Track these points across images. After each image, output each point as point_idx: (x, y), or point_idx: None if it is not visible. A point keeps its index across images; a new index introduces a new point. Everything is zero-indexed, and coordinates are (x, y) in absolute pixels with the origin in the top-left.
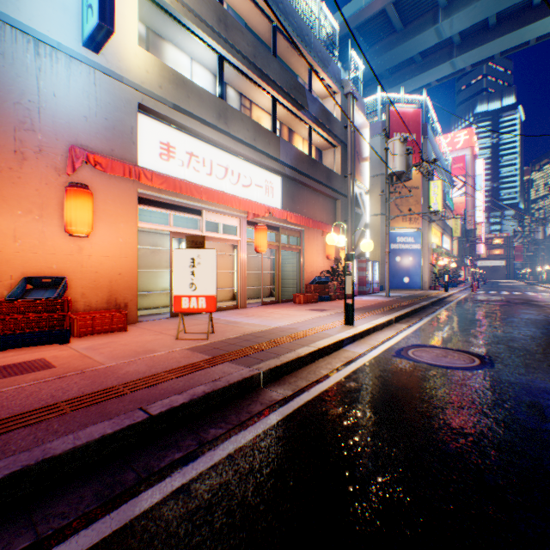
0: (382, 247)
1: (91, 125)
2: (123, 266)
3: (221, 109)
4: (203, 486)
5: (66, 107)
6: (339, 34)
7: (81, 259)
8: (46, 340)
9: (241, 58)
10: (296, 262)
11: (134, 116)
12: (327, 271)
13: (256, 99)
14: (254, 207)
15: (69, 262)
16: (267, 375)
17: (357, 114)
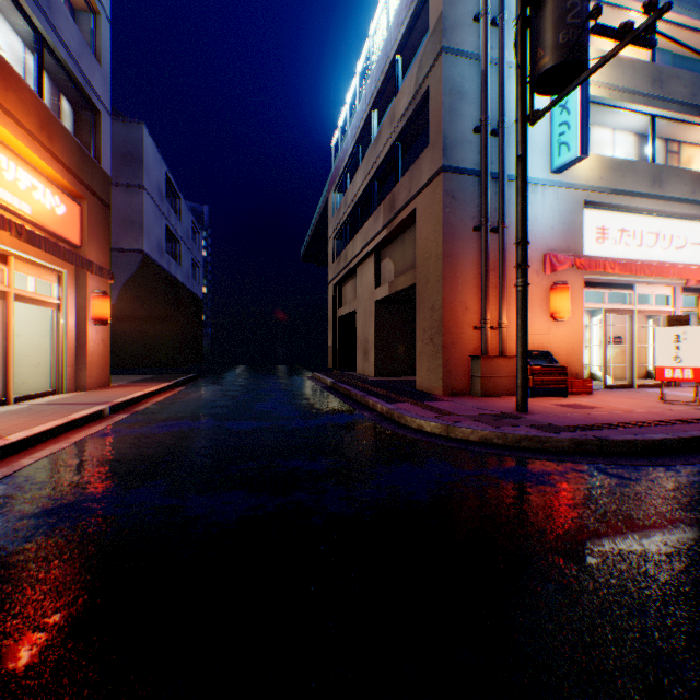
0: None
1: (553, 232)
2: (573, 342)
3: (653, 174)
4: None
5: (540, 225)
6: None
7: (548, 337)
8: (553, 394)
9: (674, 107)
10: None
11: (580, 213)
12: None
13: (684, 138)
14: None
15: (541, 340)
16: None
17: None
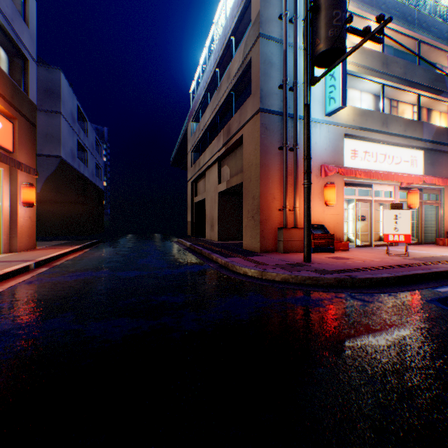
0: None
1: (326, 152)
2: (337, 219)
3: (383, 119)
4: None
5: (318, 147)
6: None
7: (323, 216)
8: (326, 251)
9: (395, 80)
10: (433, 213)
11: (342, 141)
12: None
13: (400, 99)
14: (411, 179)
15: (319, 218)
16: None
17: None
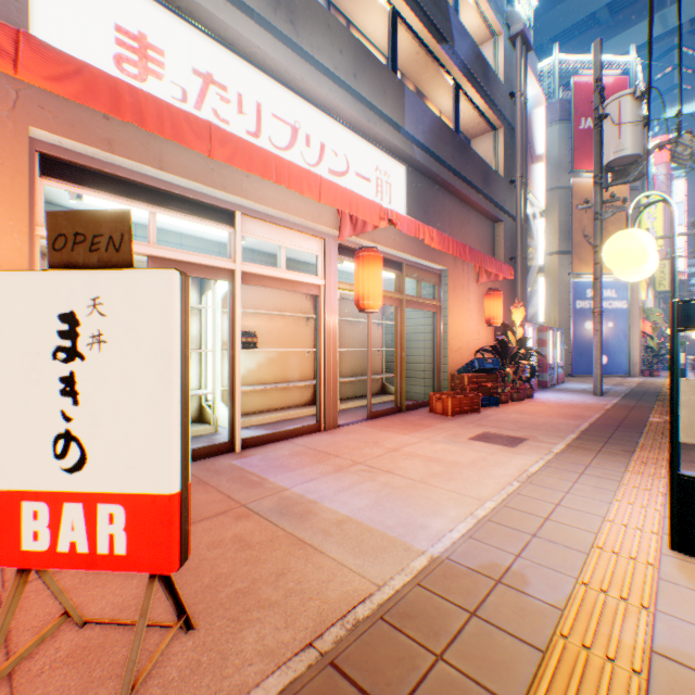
0: (561, 307)
1: None
2: None
3: None
4: None
5: None
6: None
7: None
8: None
9: None
10: (430, 331)
11: None
12: (492, 347)
13: (357, 15)
14: (355, 202)
15: None
16: None
17: (528, 77)
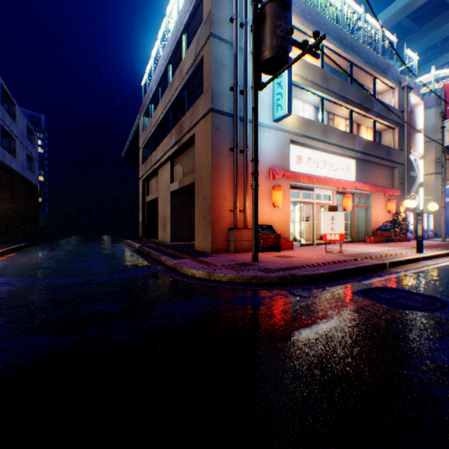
0: (436, 201)
1: (274, 156)
2: (284, 220)
3: (323, 129)
4: (391, 279)
5: (267, 151)
6: (388, 25)
7: (271, 217)
8: (273, 250)
9: (333, 95)
10: (363, 215)
11: (288, 147)
12: (389, 221)
13: (337, 112)
14: (345, 184)
15: (268, 218)
16: (388, 264)
17: (411, 99)
